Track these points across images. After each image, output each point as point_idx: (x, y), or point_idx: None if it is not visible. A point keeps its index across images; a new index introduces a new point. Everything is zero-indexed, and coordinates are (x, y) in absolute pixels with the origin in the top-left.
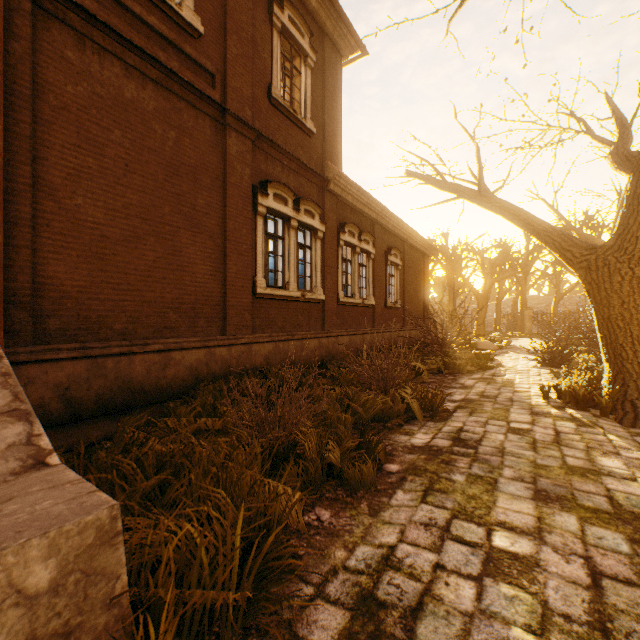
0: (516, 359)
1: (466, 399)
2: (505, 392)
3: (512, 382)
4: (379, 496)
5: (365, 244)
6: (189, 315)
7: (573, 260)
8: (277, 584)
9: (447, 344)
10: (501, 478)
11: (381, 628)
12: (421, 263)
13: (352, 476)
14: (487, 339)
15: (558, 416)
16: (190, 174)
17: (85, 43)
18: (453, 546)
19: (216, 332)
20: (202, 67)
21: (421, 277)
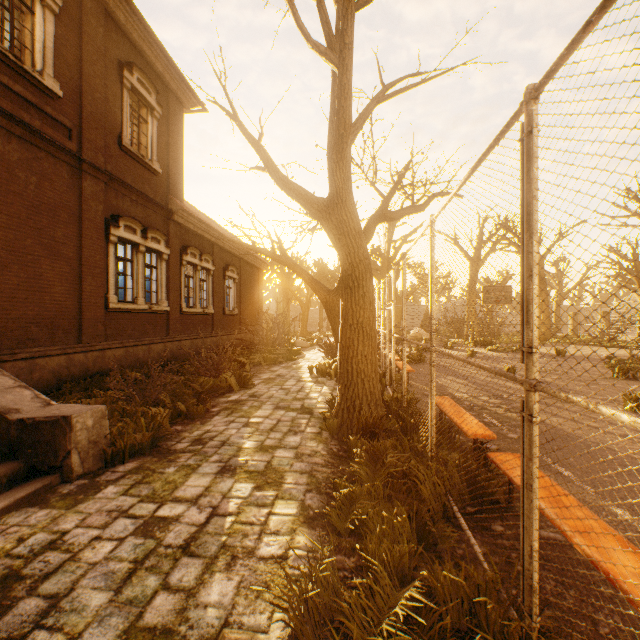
0: (316, 353)
1: (268, 378)
2: (293, 372)
3: (301, 367)
4: (206, 419)
5: (206, 263)
6: (49, 328)
7: (321, 297)
8: (162, 438)
9: (271, 344)
10: (265, 405)
11: (202, 441)
12: (256, 276)
13: (193, 413)
14: (306, 338)
15: (310, 381)
16: (50, 211)
17: None
18: (234, 424)
19: (73, 341)
20: (61, 123)
21: (256, 288)
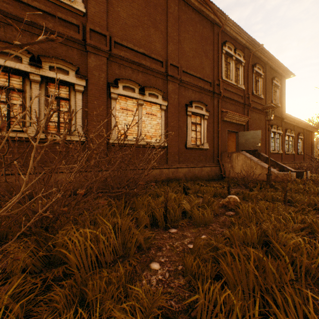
0: None
1: None
2: None
3: None
4: None
5: (291, 134)
6: None
7: None
8: None
9: None
10: None
11: None
12: (310, 135)
13: None
14: None
15: None
16: (261, 128)
17: (251, 112)
18: None
19: None
20: (262, 105)
21: (310, 141)
